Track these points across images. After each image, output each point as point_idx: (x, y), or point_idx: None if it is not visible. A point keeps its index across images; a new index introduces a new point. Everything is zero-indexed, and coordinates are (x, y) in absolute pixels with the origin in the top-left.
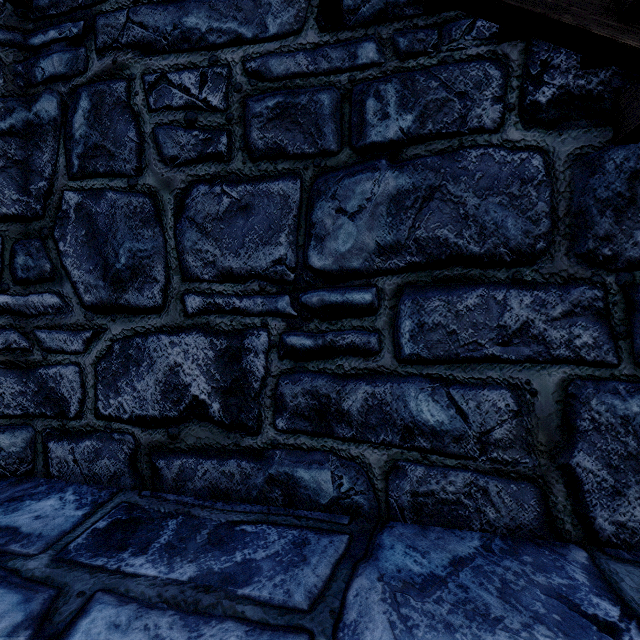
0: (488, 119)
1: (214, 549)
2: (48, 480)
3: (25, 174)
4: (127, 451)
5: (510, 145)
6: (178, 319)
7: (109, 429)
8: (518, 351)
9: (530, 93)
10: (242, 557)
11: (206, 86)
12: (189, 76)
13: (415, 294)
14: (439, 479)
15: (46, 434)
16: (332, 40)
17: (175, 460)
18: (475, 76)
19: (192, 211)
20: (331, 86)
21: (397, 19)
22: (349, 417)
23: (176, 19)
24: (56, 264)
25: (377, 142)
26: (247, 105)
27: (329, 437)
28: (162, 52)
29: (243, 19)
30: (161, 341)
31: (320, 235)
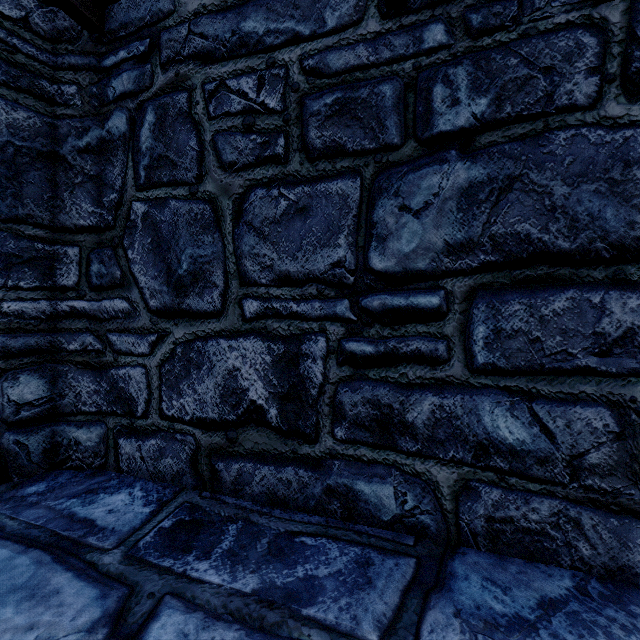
0: (581, 95)
1: (275, 560)
2: (118, 474)
3: (99, 188)
4: (188, 452)
5: (609, 122)
6: (236, 323)
7: (172, 429)
8: (620, 363)
9: (636, 59)
10: (304, 572)
11: (263, 89)
12: (247, 81)
13: (490, 297)
14: (519, 505)
15: (117, 431)
16: (395, 26)
17: (233, 463)
18: (564, 47)
19: (250, 215)
20: (394, 76)
21: None
22: (414, 430)
23: (234, 25)
24: (125, 271)
25: (445, 131)
26: (304, 104)
27: (391, 450)
28: (221, 60)
29: (300, 16)
30: (220, 345)
31: (382, 235)
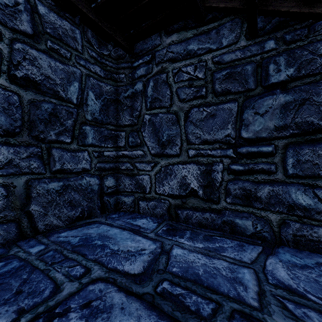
0: None
1: (207, 241)
2: (139, 214)
3: (131, 110)
4: (166, 206)
5: None
6: (185, 159)
7: (160, 198)
8: None
9: None
10: (218, 245)
11: (196, 70)
12: (190, 68)
13: (295, 147)
14: (308, 230)
15: (138, 198)
16: (252, 43)
17: (184, 211)
18: None
19: (191, 118)
20: (252, 62)
21: (285, 28)
22: (260, 199)
23: (185, 47)
24: (142, 140)
25: (274, 82)
26: (213, 75)
27: (251, 207)
28: (179, 61)
29: (212, 42)
30: (179, 167)
31: (246, 124)
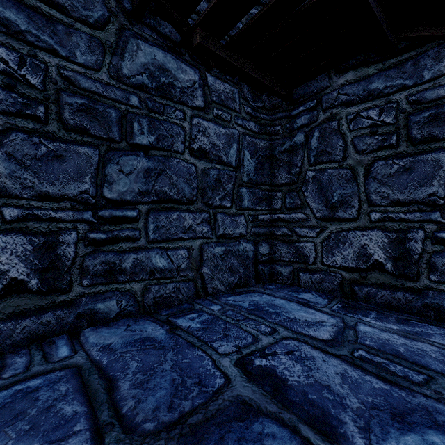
0: None
1: (402, 324)
2: (300, 288)
3: (289, 166)
4: (338, 281)
5: None
6: (366, 224)
7: (328, 270)
8: None
9: None
10: (420, 330)
11: (383, 114)
12: (372, 111)
13: None
14: None
15: (298, 269)
16: None
17: (364, 288)
18: None
19: (374, 174)
20: None
21: None
22: None
23: (365, 87)
24: (303, 201)
25: None
26: (409, 118)
27: None
28: (357, 104)
29: (406, 77)
30: (356, 233)
31: None
